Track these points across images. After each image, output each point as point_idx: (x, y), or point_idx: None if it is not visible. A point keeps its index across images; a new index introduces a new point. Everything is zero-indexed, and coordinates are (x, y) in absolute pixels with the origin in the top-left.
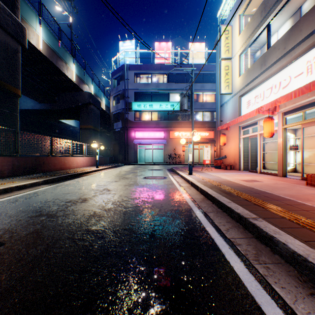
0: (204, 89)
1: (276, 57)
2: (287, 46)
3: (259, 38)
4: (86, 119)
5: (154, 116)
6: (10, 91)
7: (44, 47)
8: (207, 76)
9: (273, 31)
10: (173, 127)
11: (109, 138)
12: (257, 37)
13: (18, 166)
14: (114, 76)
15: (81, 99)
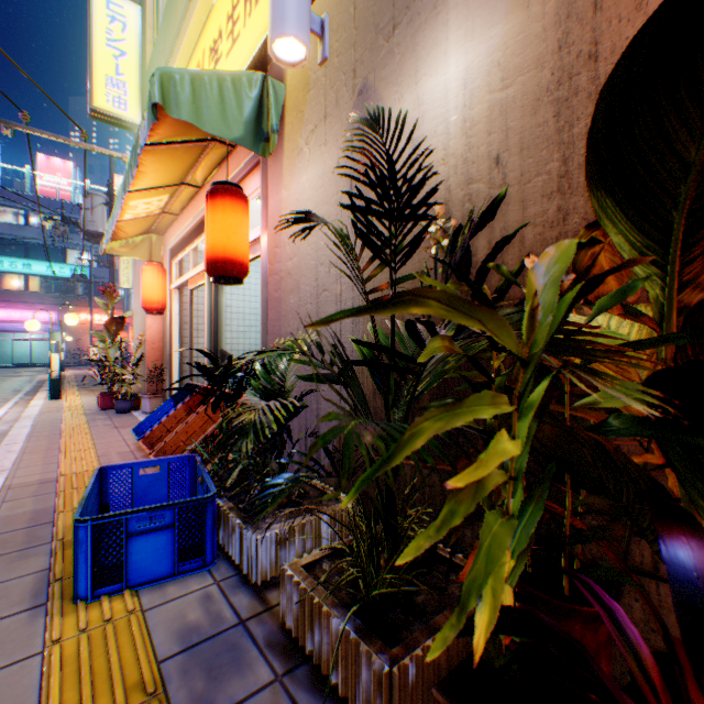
0: None
1: None
2: None
3: None
4: None
5: (37, 283)
6: None
7: None
8: None
9: None
10: (78, 305)
11: None
12: None
13: None
14: None
15: None
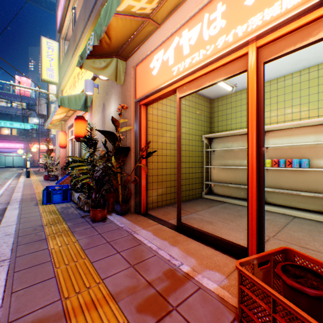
0: None
1: None
2: None
3: None
4: None
5: (16, 132)
6: None
7: None
8: None
9: None
10: (33, 141)
11: None
12: None
13: None
14: None
15: None
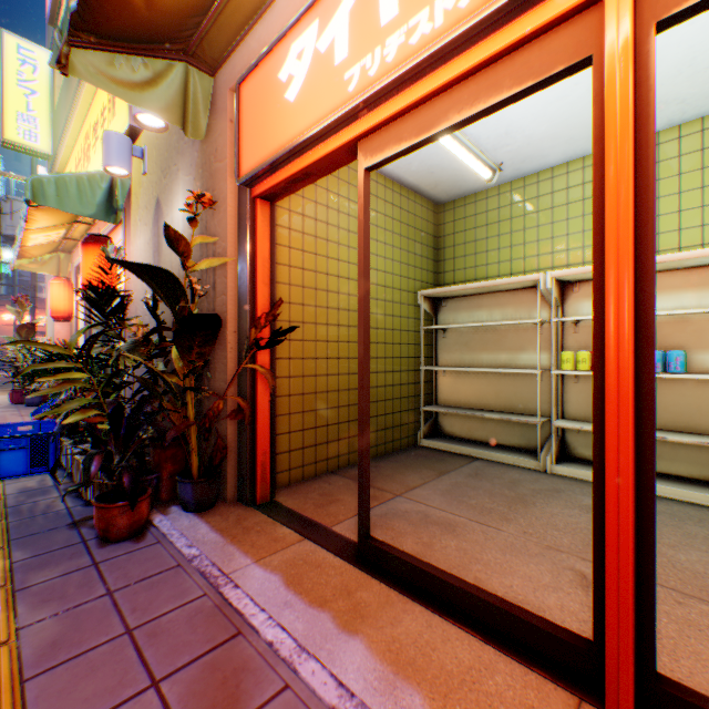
0: None
1: None
2: None
3: None
4: None
5: None
6: None
7: None
8: None
9: None
10: (1, 305)
11: None
12: None
13: None
14: None
15: None
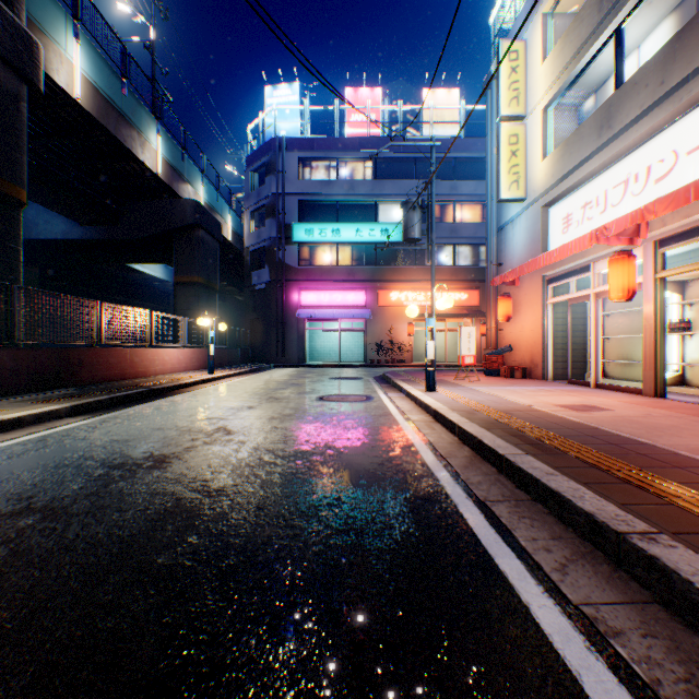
0: (459, 195)
1: (640, 106)
2: (668, 76)
3: (594, 64)
4: (187, 262)
5: (344, 255)
6: None
7: (87, 93)
8: (465, 164)
9: (629, 48)
10: (388, 280)
11: (242, 305)
12: (589, 63)
13: (15, 370)
14: (252, 165)
15: (176, 215)
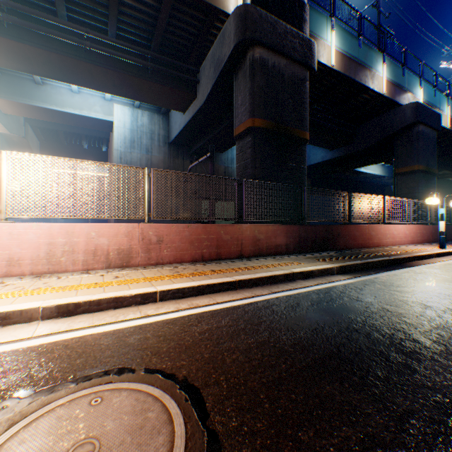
0: None
1: None
2: None
3: None
4: (405, 155)
5: None
6: (296, 138)
7: (336, 61)
8: None
9: None
10: None
11: None
12: None
13: (304, 238)
14: None
15: (395, 121)
